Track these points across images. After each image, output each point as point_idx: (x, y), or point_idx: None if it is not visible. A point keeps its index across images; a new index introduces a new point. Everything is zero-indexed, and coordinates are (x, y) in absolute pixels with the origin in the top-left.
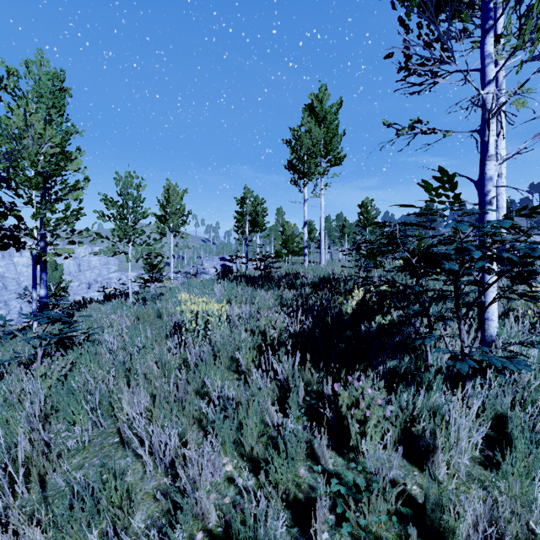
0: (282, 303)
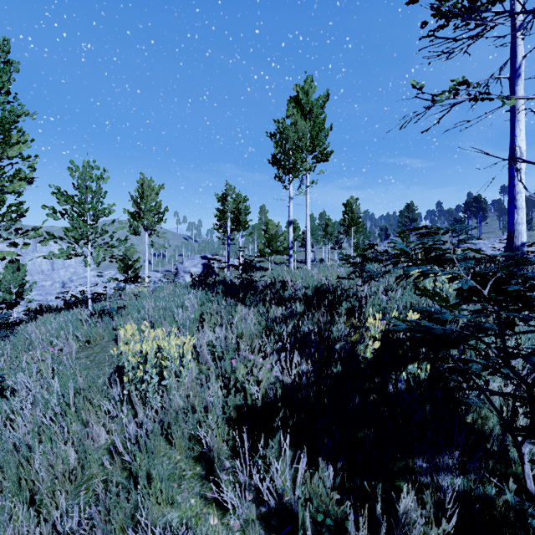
0: (267, 326)
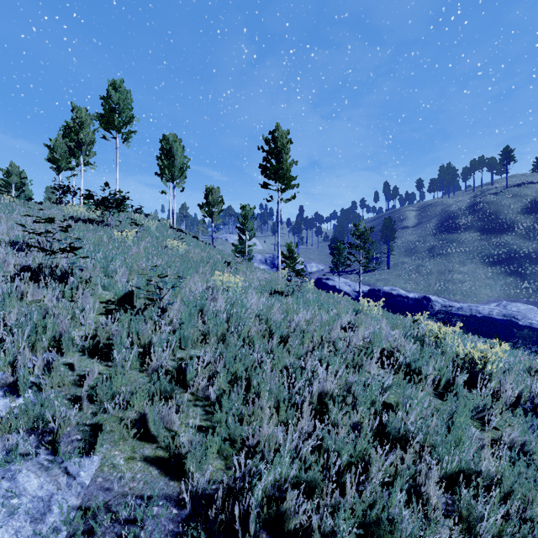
0: None
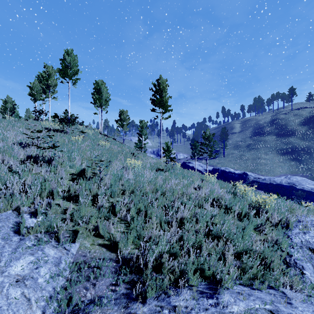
0: None
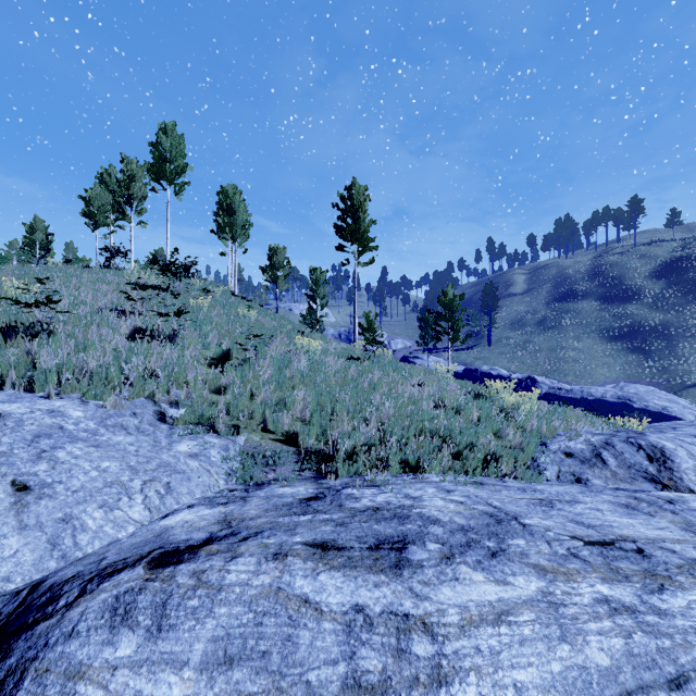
0: None
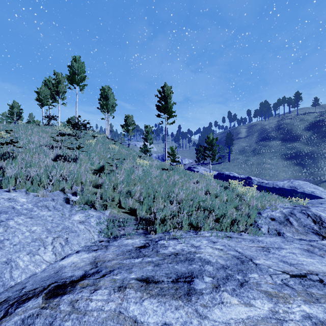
0: None
